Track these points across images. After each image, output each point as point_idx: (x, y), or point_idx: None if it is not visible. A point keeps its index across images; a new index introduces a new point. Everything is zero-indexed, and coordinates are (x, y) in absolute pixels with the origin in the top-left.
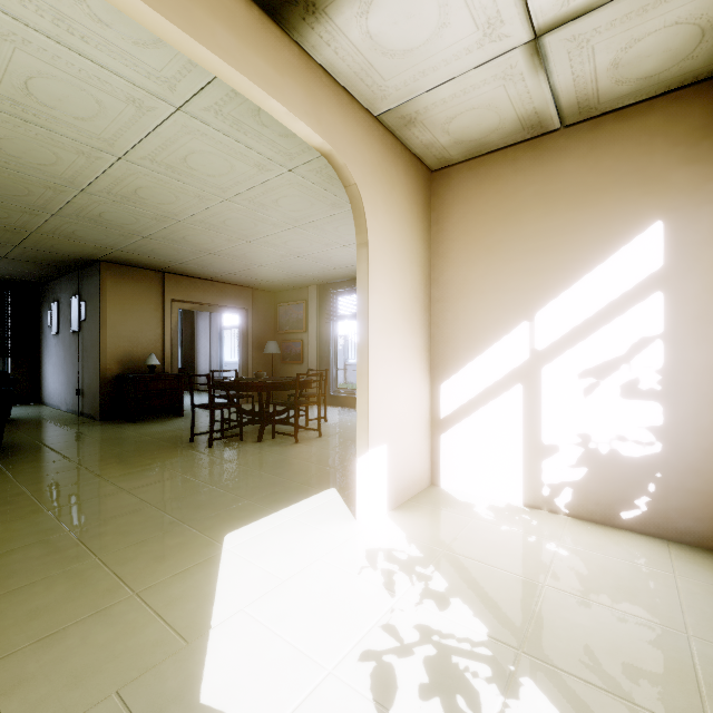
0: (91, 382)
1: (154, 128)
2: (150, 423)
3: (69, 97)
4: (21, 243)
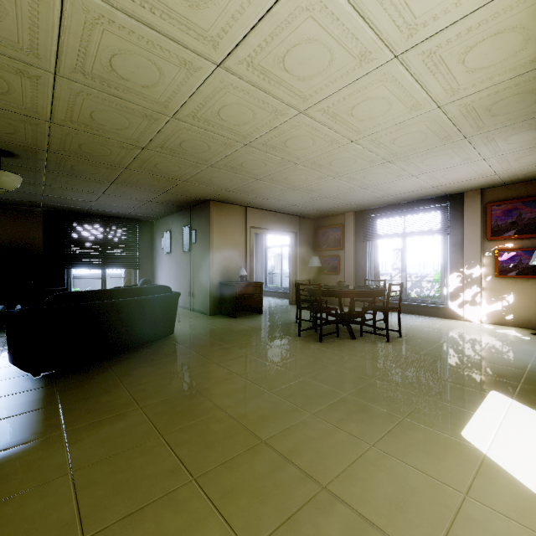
0: (201, 287)
1: (353, 80)
2: (247, 319)
3: (311, 59)
4: (169, 190)
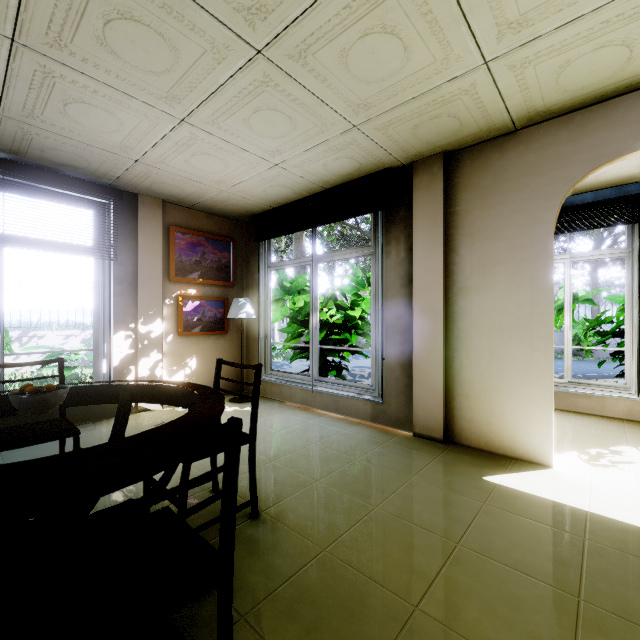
0: None
1: None
2: None
3: None
4: None
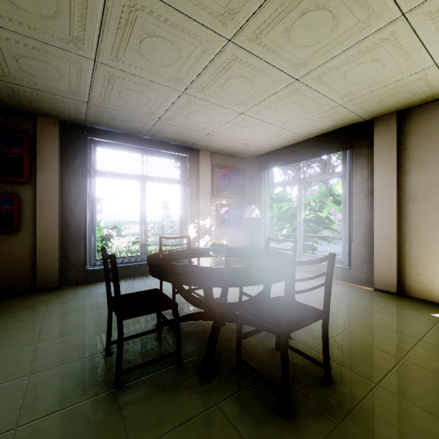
0: None
1: None
2: None
3: None
4: None
